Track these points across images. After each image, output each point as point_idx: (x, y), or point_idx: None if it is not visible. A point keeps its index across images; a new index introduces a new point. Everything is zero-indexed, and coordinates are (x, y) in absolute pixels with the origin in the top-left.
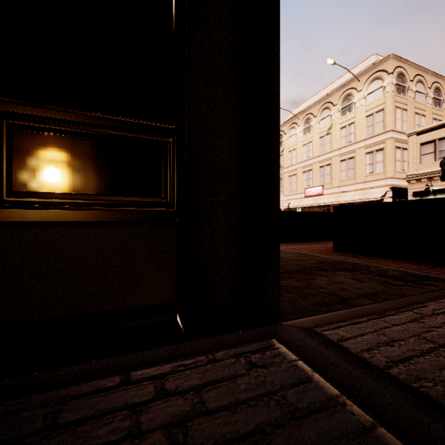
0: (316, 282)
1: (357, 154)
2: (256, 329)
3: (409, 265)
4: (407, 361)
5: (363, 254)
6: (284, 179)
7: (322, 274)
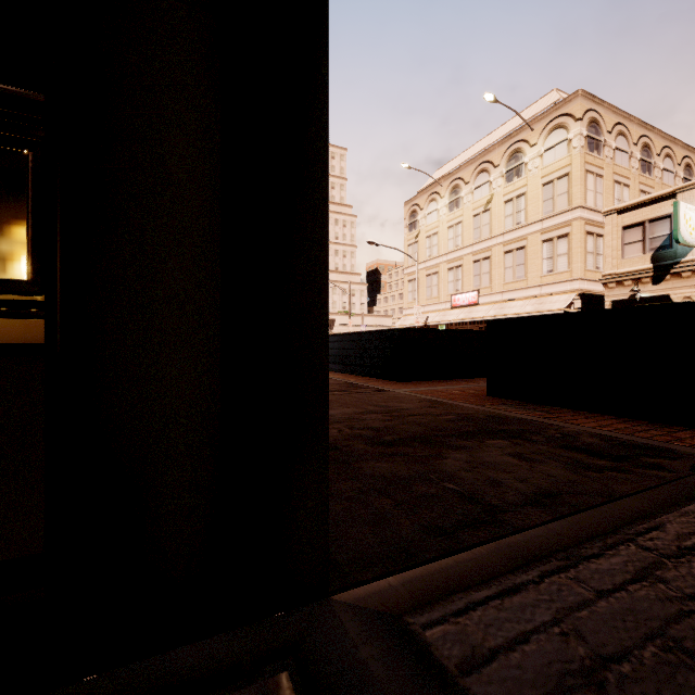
0: (443, 465)
1: (529, 242)
2: (256, 629)
3: (615, 422)
4: None
5: (537, 402)
6: (420, 280)
7: (459, 445)
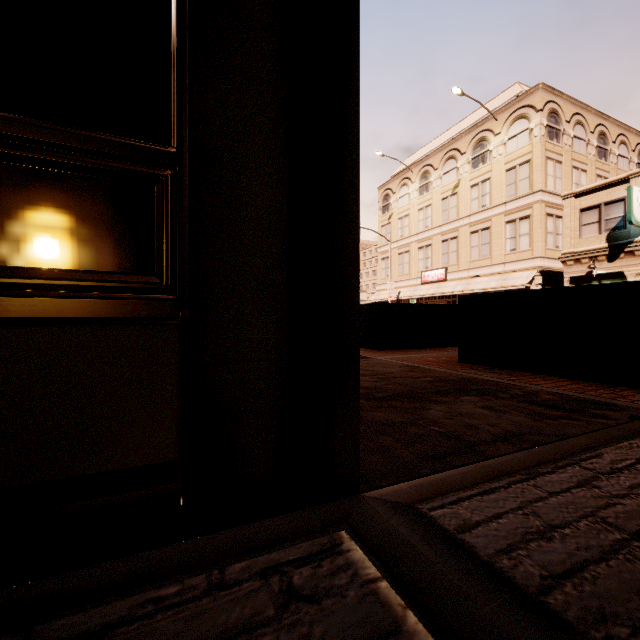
0: (428, 414)
1: (493, 223)
2: (316, 510)
3: (569, 383)
4: (579, 573)
5: (502, 367)
6: (392, 258)
7: (439, 400)
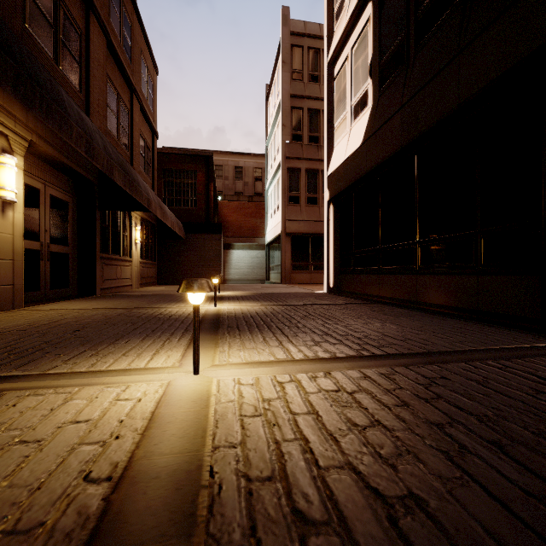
0: None
1: None
2: None
3: None
4: None
5: None
6: None
7: None
